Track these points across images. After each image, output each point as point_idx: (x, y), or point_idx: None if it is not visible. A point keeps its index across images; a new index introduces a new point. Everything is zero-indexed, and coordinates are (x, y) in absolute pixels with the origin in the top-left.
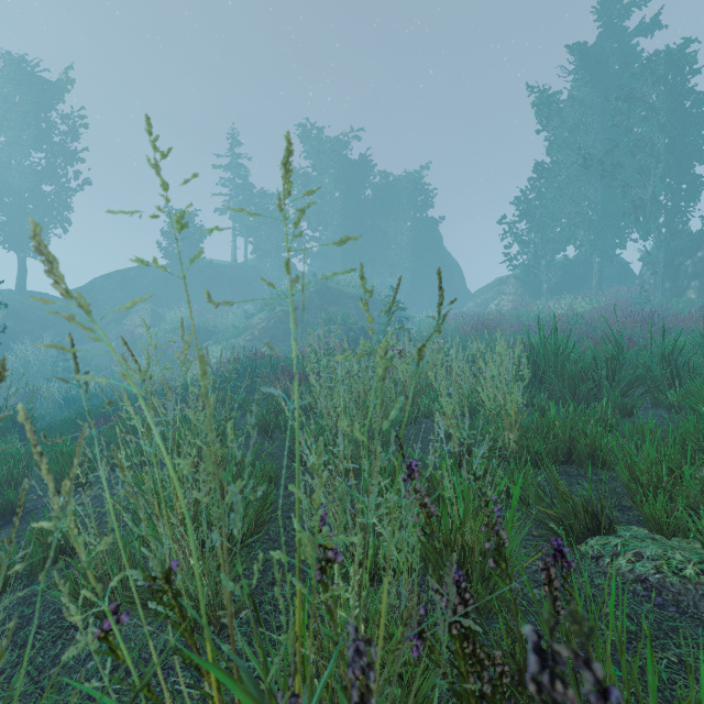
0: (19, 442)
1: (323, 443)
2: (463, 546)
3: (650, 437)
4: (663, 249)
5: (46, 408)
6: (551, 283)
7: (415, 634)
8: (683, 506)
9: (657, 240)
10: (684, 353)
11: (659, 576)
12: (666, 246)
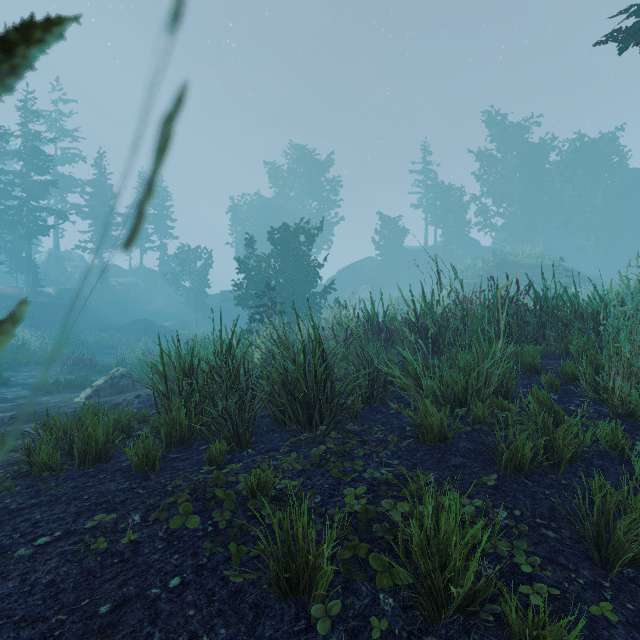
0: None
1: None
2: None
3: None
4: None
5: None
6: None
7: None
8: None
9: None
10: None
11: None
12: None
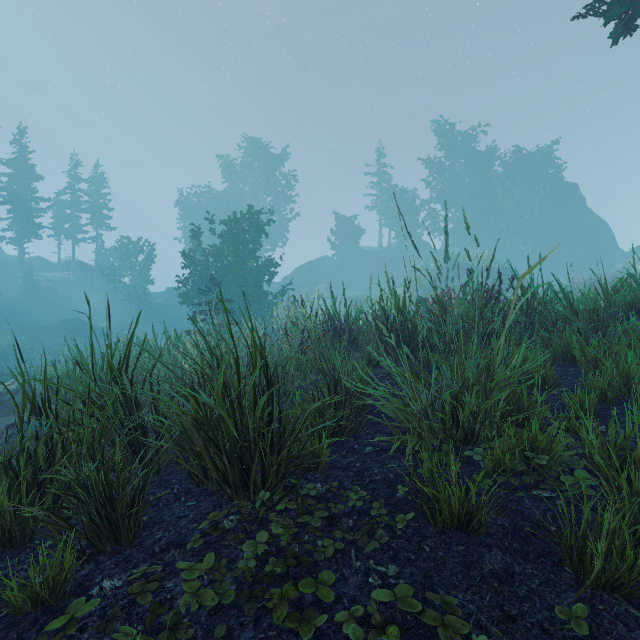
0: None
1: None
2: None
3: None
4: None
5: None
6: None
7: None
8: None
9: None
10: None
11: None
12: None
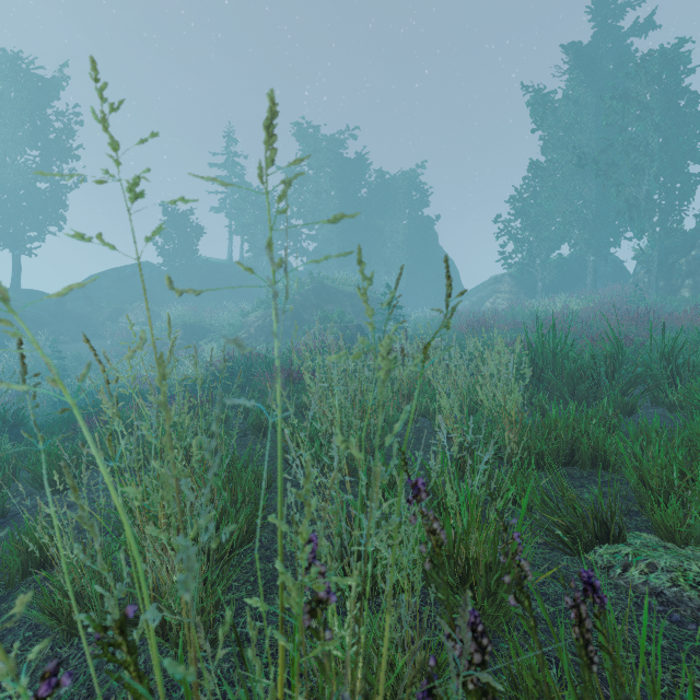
0: (8, 442)
1: (319, 444)
2: (467, 558)
3: (656, 438)
4: (658, 247)
5: (40, 407)
6: (546, 281)
7: (424, 691)
8: (698, 513)
9: (651, 238)
10: (682, 351)
11: (676, 590)
12: (660, 245)
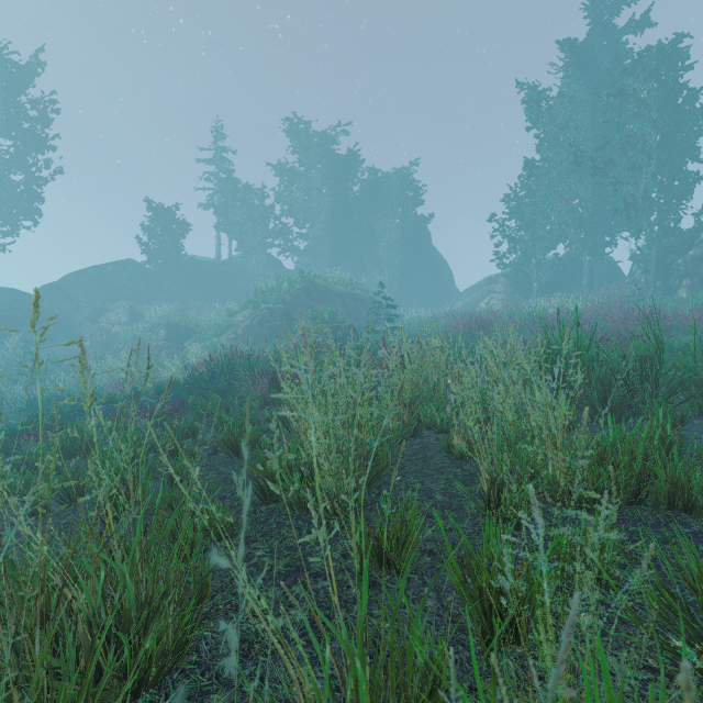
0: None
1: (298, 477)
2: None
3: None
4: (655, 247)
5: (7, 412)
6: (541, 281)
7: None
8: None
9: (649, 238)
10: None
11: None
12: (657, 244)
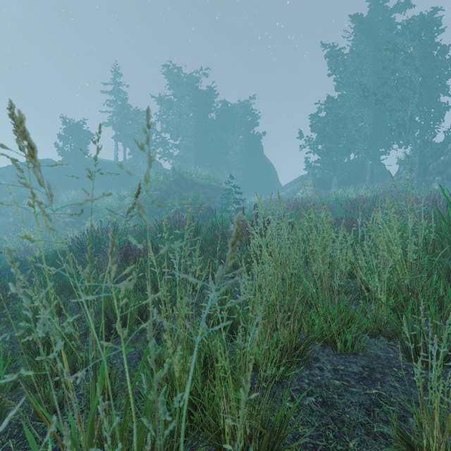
0: None
1: None
2: None
3: None
4: (418, 154)
5: None
6: (338, 178)
7: None
8: None
9: (414, 147)
10: None
11: None
12: (419, 152)
